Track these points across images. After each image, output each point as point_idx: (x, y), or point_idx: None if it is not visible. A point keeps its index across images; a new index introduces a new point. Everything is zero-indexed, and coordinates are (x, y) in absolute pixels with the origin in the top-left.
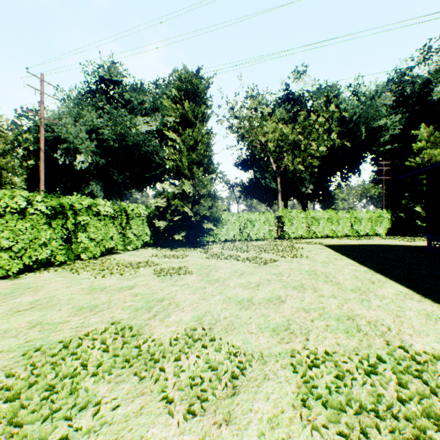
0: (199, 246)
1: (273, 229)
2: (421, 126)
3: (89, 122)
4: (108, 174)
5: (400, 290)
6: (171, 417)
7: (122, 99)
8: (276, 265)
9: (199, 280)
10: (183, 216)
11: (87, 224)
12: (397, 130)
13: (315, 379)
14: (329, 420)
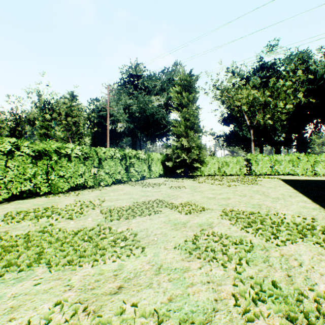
0: (191, 177)
1: (243, 168)
2: None
3: (124, 103)
4: (134, 133)
5: (303, 199)
6: (181, 214)
7: (142, 86)
8: (236, 187)
9: (190, 190)
10: (181, 159)
11: (134, 163)
12: None
13: (229, 214)
14: (227, 218)
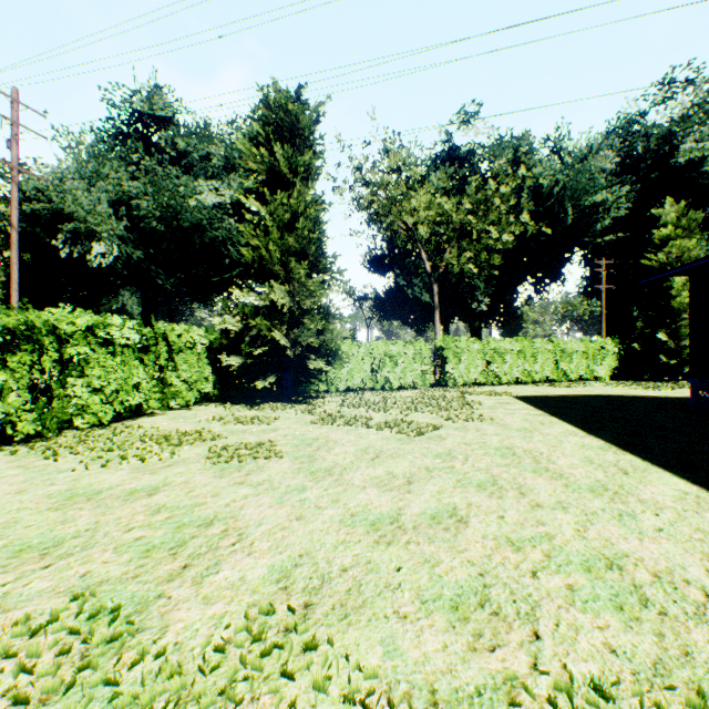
0: (301, 400)
1: (428, 369)
2: (666, 201)
3: (114, 187)
4: (149, 276)
5: (682, 489)
6: None
7: (172, 149)
8: (439, 435)
9: (295, 470)
10: (272, 348)
11: (86, 362)
12: (622, 210)
13: None
14: None
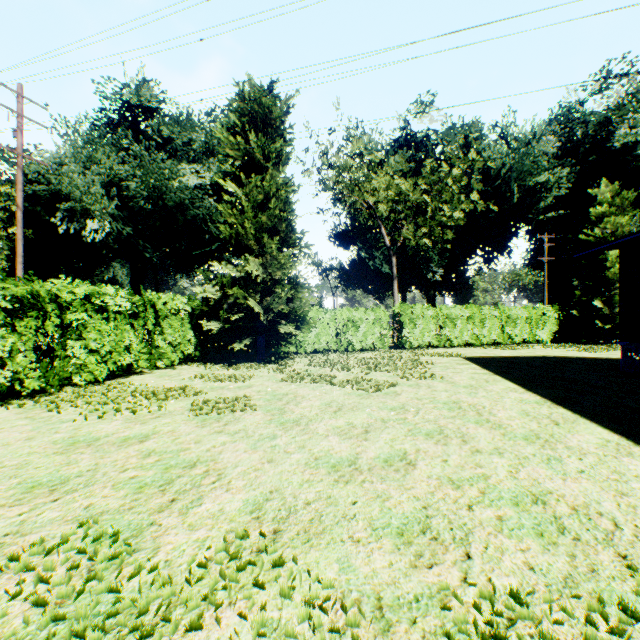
0: (273, 360)
1: (387, 333)
2: (601, 182)
3: (106, 170)
4: (137, 250)
5: (605, 437)
6: None
7: (158, 136)
8: (395, 391)
9: (267, 421)
10: (247, 314)
11: (84, 326)
12: (563, 190)
13: None
14: None
